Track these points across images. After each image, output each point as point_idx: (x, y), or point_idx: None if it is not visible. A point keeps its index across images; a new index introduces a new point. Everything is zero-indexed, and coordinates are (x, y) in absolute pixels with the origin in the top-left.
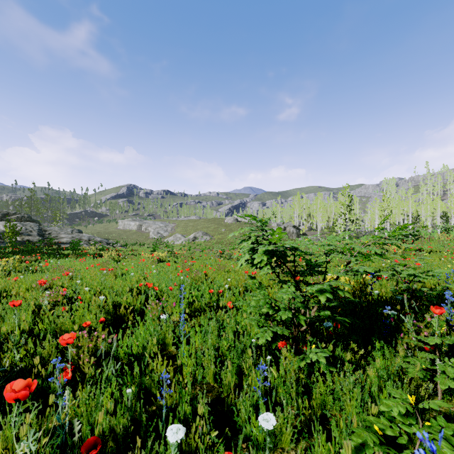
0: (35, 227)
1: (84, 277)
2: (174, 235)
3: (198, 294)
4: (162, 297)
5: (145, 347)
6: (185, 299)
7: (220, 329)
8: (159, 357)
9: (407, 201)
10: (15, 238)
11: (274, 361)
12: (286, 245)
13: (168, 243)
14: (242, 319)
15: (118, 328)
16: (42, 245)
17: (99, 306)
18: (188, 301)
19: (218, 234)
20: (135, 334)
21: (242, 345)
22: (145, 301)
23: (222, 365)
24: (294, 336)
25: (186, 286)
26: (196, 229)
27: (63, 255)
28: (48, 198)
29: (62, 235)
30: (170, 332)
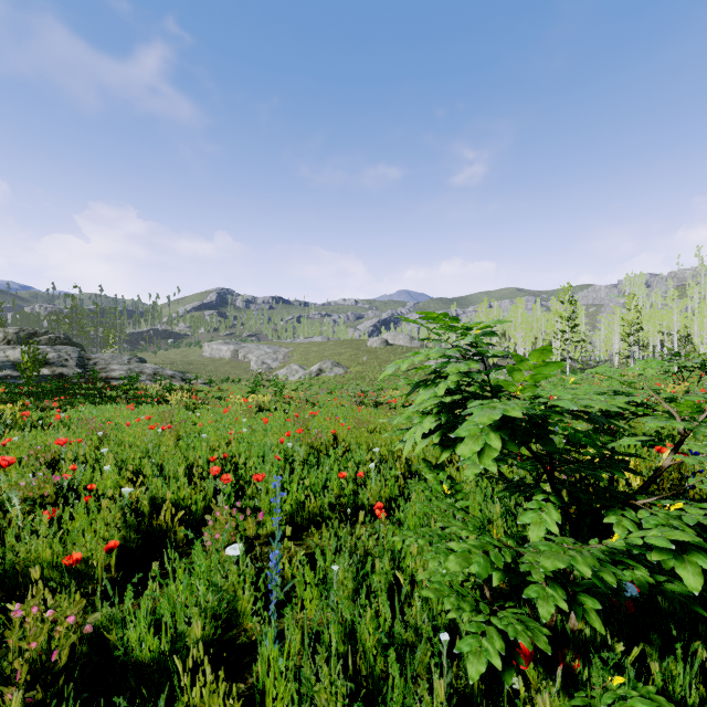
0: (73, 353)
1: (122, 439)
2: (287, 367)
3: (316, 483)
4: (250, 484)
5: (181, 635)
6: (291, 492)
7: (359, 577)
8: (209, 673)
9: (670, 311)
10: (37, 371)
11: (491, 674)
12: (566, 401)
13: (278, 379)
14: (408, 552)
15: (152, 557)
16: (82, 381)
17: (121, 506)
18: (296, 499)
19: (356, 365)
20: (166, 592)
21: (413, 634)
22: (215, 495)
23: (364, 703)
24: (549, 628)
25: (295, 465)
26: (323, 357)
27: (109, 397)
28: (98, 310)
29: (114, 365)
30: (247, 586)
